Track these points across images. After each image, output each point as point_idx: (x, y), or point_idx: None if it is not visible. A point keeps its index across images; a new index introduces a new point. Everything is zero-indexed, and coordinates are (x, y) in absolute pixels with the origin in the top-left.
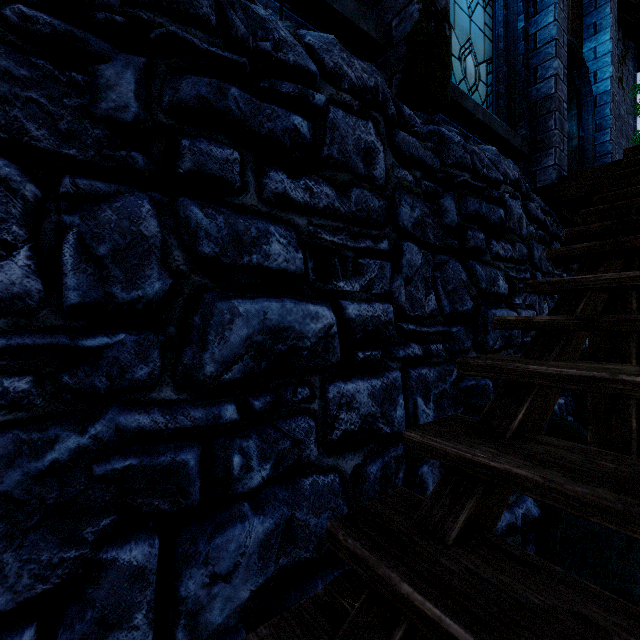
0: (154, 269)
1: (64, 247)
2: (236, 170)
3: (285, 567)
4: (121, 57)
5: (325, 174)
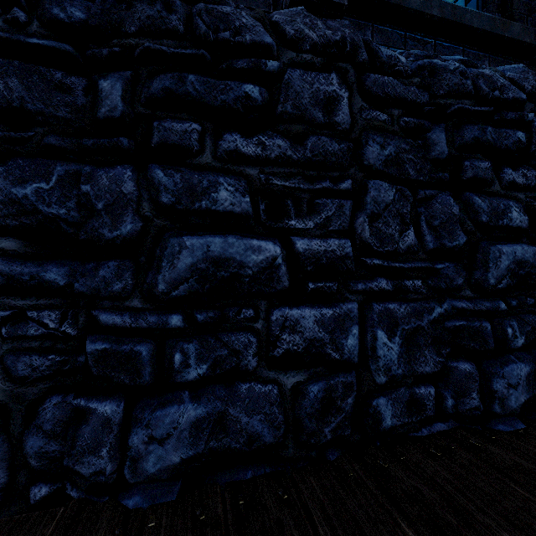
0: (460, 231)
1: (421, 223)
2: (490, 173)
3: (535, 396)
4: (436, 127)
5: (531, 163)
